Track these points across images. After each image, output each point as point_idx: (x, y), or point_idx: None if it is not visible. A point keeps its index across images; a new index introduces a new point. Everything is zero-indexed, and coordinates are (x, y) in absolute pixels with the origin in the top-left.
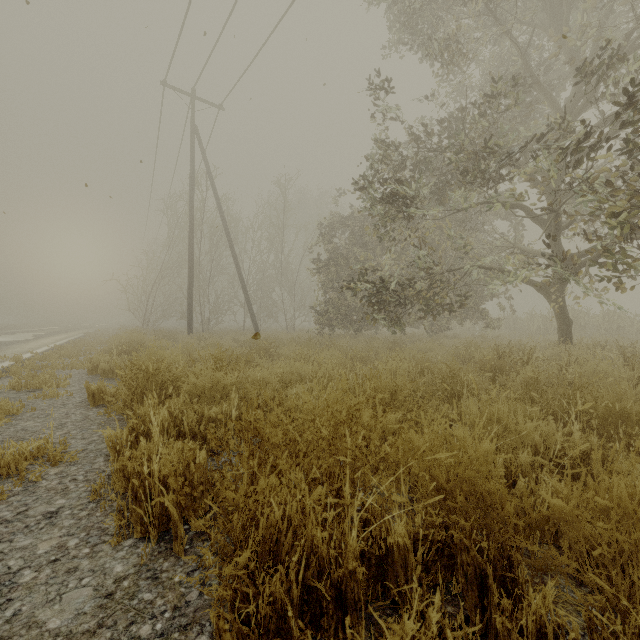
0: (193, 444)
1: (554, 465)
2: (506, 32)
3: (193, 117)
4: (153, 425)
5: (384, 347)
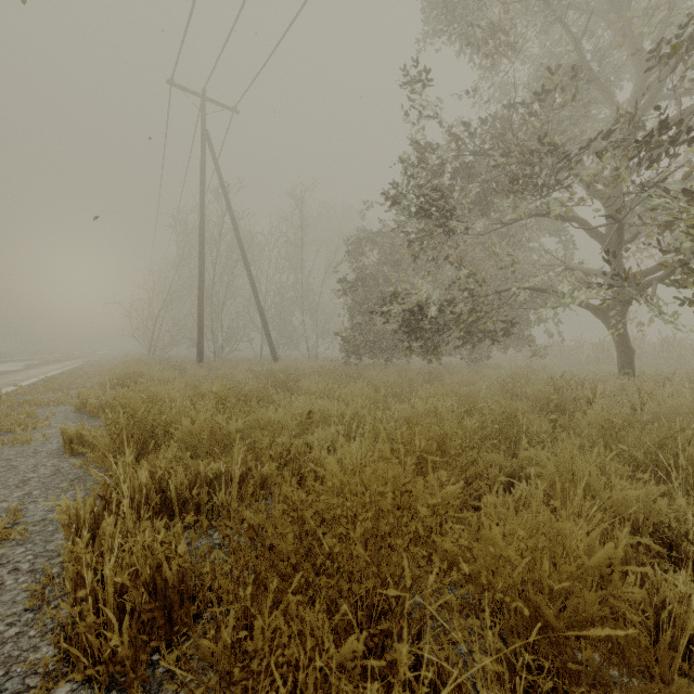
0: (177, 521)
1: (654, 541)
2: (559, 19)
3: (204, 121)
4: (124, 494)
5: (419, 379)
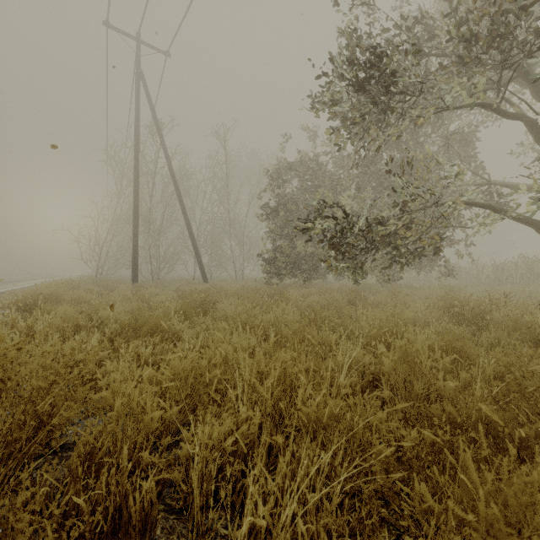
0: None
1: None
2: None
3: (138, 61)
4: None
5: (344, 300)
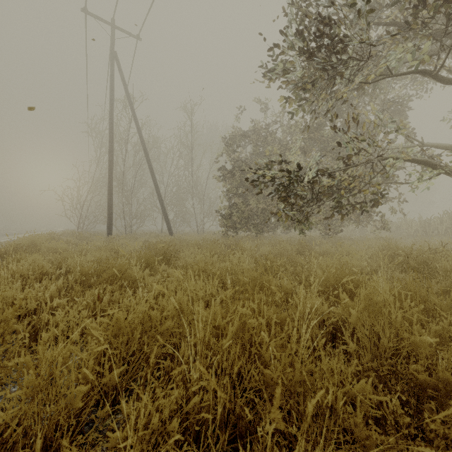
0: None
1: None
2: None
3: (112, 44)
4: None
5: (293, 250)
